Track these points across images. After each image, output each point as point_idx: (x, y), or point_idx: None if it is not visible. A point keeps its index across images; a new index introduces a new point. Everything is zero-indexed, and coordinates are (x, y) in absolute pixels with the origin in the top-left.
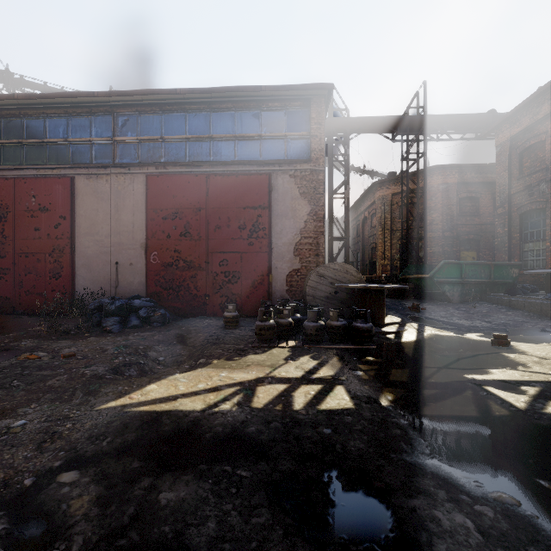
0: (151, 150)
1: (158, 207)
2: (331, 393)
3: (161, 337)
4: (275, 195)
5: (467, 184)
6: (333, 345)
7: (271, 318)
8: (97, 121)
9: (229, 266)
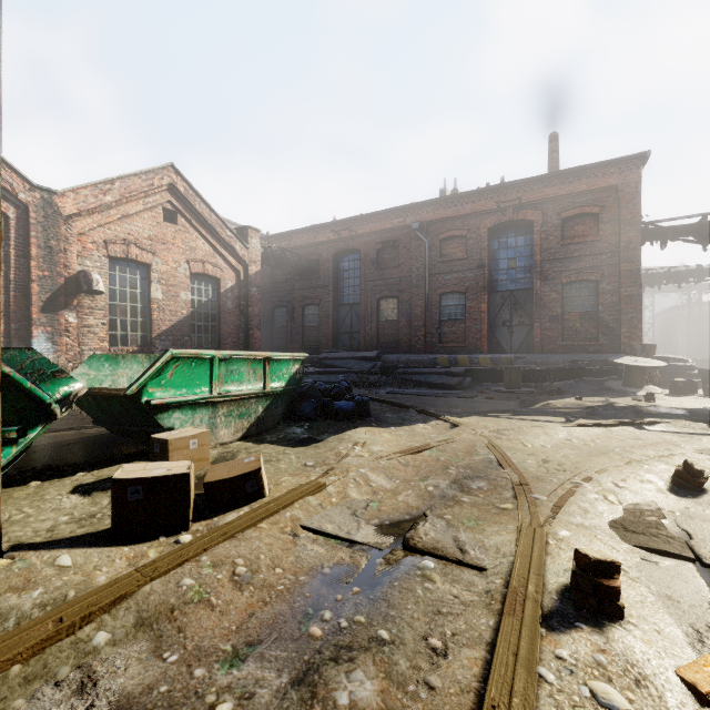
0: None
1: None
2: None
3: None
4: None
5: None
6: None
7: None
8: None
9: None
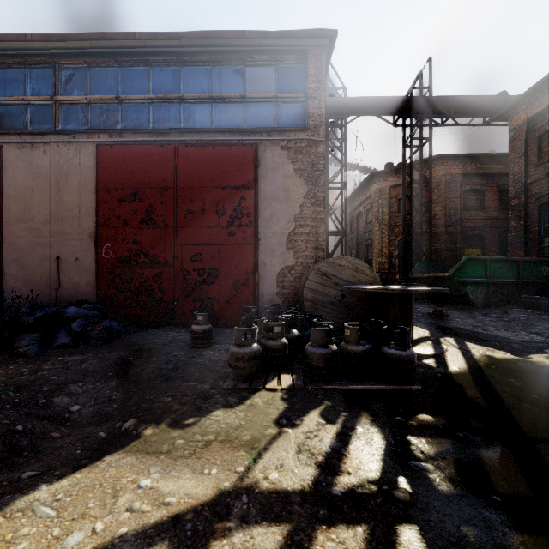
0: (104, 113)
1: (112, 185)
2: None
3: (93, 365)
4: (262, 171)
5: (472, 176)
6: (353, 385)
7: (254, 341)
8: (33, 75)
9: (204, 262)
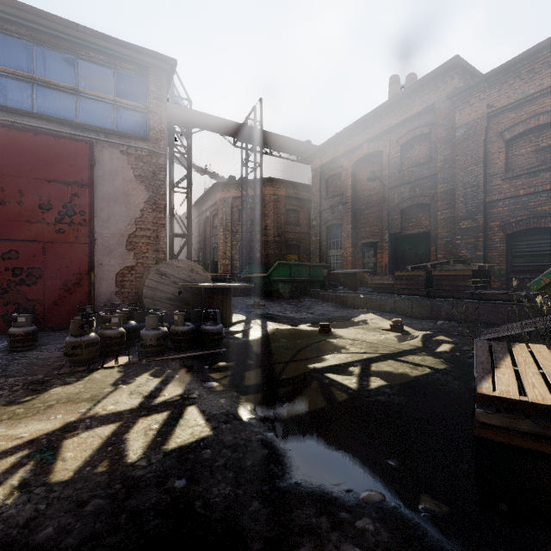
0: None
1: None
2: (181, 420)
3: None
4: (99, 171)
5: (292, 198)
6: (179, 354)
7: (92, 331)
8: None
9: (21, 260)
